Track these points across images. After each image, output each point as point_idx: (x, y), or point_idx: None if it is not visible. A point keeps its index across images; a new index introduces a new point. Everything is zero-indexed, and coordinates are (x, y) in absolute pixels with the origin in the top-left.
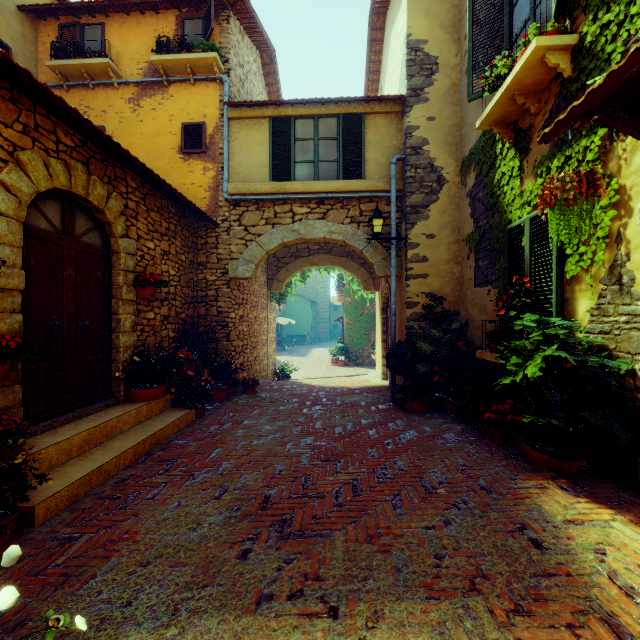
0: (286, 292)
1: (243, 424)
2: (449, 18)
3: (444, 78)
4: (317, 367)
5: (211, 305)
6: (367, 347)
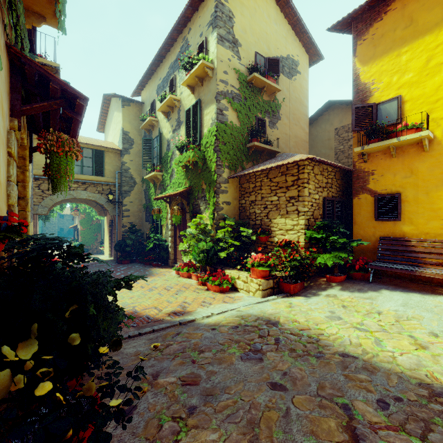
0: (50, 215)
1: None
2: (138, 127)
3: (136, 147)
4: None
5: None
6: (95, 243)
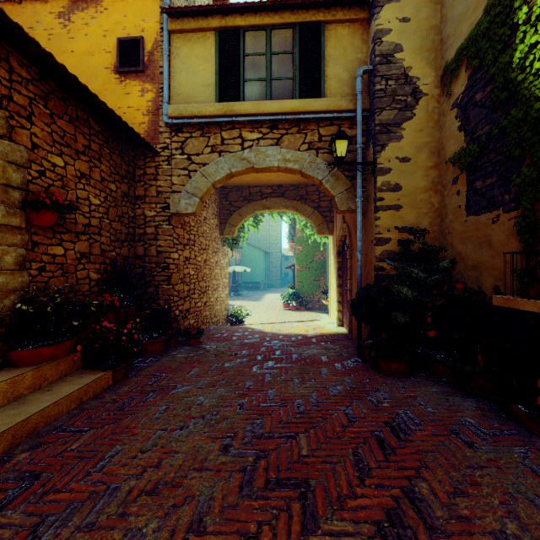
0: (238, 237)
1: (171, 393)
2: None
3: None
4: (270, 311)
5: (150, 244)
6: (317, 292)
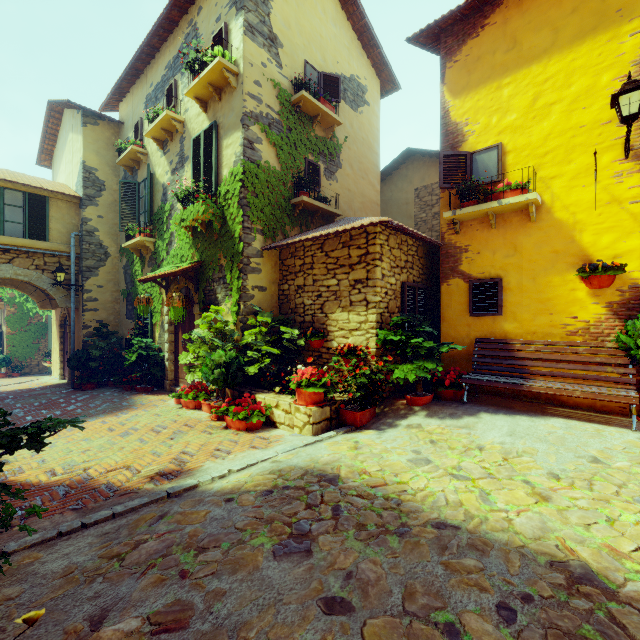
0: None
1: None
2: (113, 162)
3: (109, 195)
4: None
5: None
6: (36, 356)
